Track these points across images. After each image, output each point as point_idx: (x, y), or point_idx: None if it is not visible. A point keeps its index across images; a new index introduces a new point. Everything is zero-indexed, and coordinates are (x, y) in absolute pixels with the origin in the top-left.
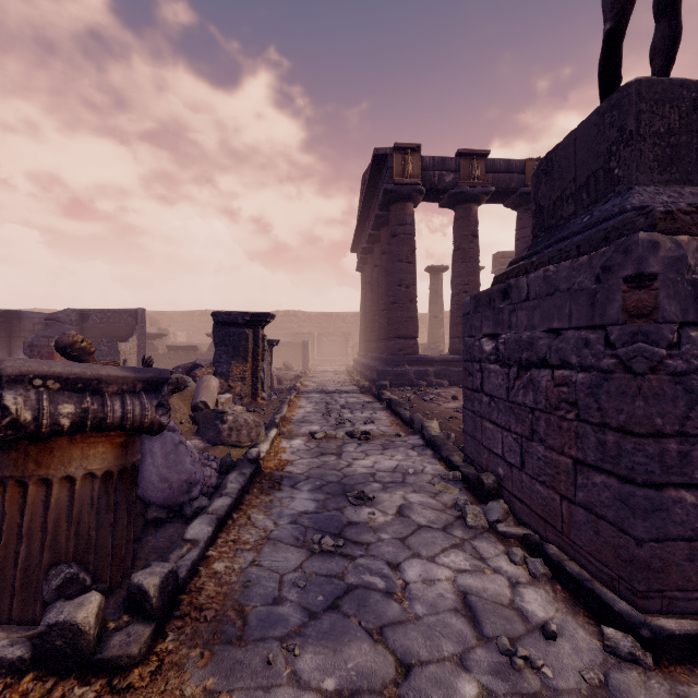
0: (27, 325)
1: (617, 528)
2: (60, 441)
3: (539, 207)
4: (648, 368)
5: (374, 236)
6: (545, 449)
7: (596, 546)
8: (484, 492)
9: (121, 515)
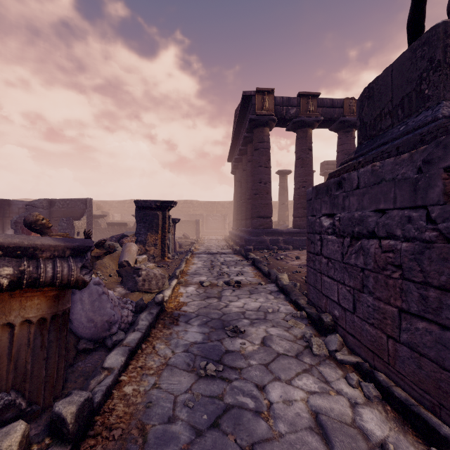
0: (14, 209)
1: (438, 365)
2: (2, 295)
3: (363, 123)
4: None
5: (243, 150)
6: (374, 299)
7: (418, 377)
8: (324, 328)
9: (53, 350)
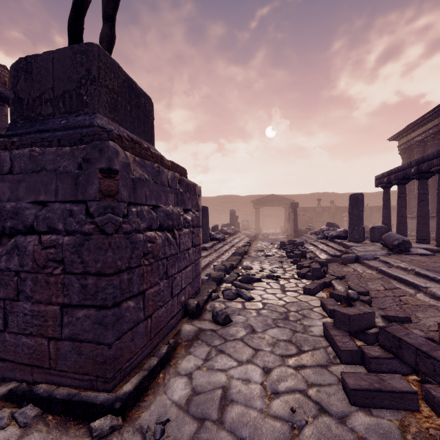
0: None
1: (96, 343)
2: None
3: (18, 98)
4: (114, 230)
5: None
6: (33, 304)
7: (79, 364)
8: None
9: None
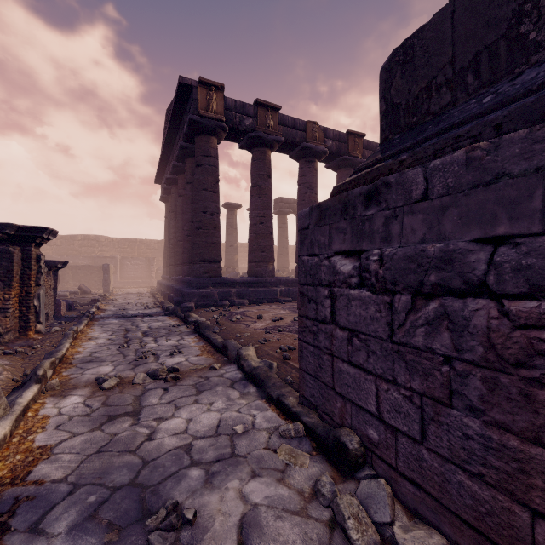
0: None
1: None
2: None
3: (392, 105)
4: None
5: (178, 167)
6: (484, 424)
7: None
8: (351, 463)
9: None
